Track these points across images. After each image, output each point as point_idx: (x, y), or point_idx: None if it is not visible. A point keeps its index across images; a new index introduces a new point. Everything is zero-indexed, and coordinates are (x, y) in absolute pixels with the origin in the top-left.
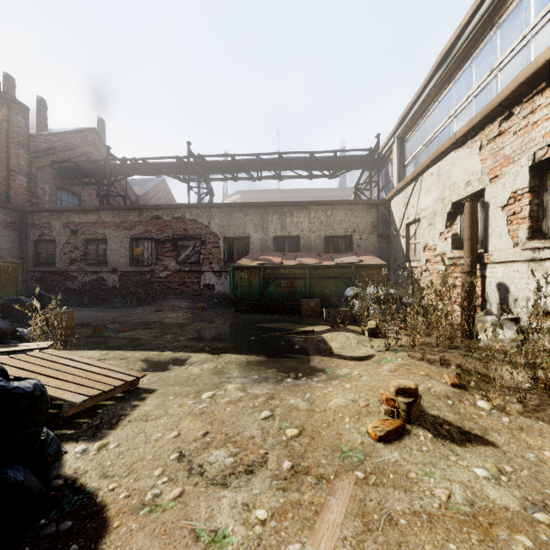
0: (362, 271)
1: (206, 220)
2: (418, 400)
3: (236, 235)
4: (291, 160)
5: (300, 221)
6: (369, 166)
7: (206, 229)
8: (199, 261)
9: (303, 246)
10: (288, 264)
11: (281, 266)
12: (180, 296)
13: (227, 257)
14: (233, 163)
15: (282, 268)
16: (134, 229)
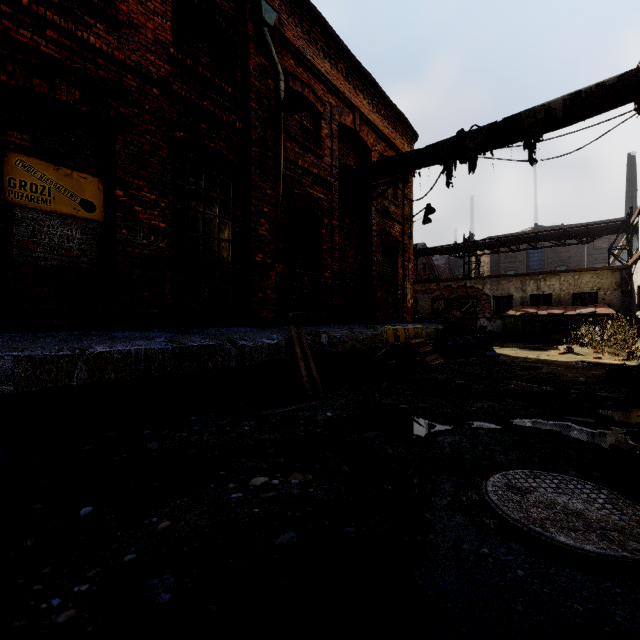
0: (596, 317)
1: (481, 286)
2: (572, 349)
3: (502, 295)
4: (546, 235)
5: (552, 284)
6: (623, 231)
7: (481, 291)
8: (475, 312)
9: (554, 300)
10: (541, 314)
11: (536, 315)
12: (463, 332)
13: (495, 309)
14: (497, 243)
15: (536, 316)
16: (433, 293)
